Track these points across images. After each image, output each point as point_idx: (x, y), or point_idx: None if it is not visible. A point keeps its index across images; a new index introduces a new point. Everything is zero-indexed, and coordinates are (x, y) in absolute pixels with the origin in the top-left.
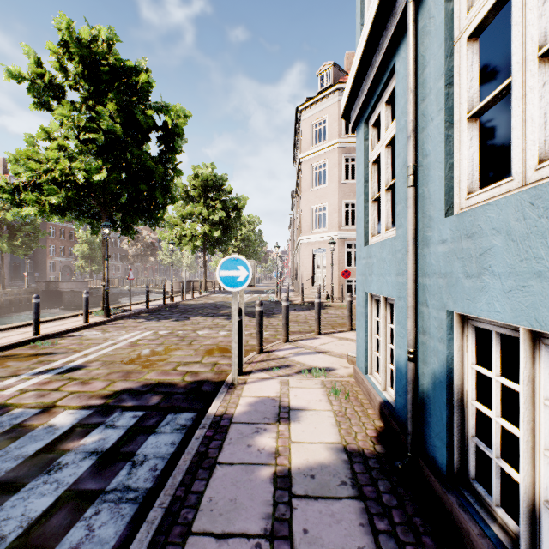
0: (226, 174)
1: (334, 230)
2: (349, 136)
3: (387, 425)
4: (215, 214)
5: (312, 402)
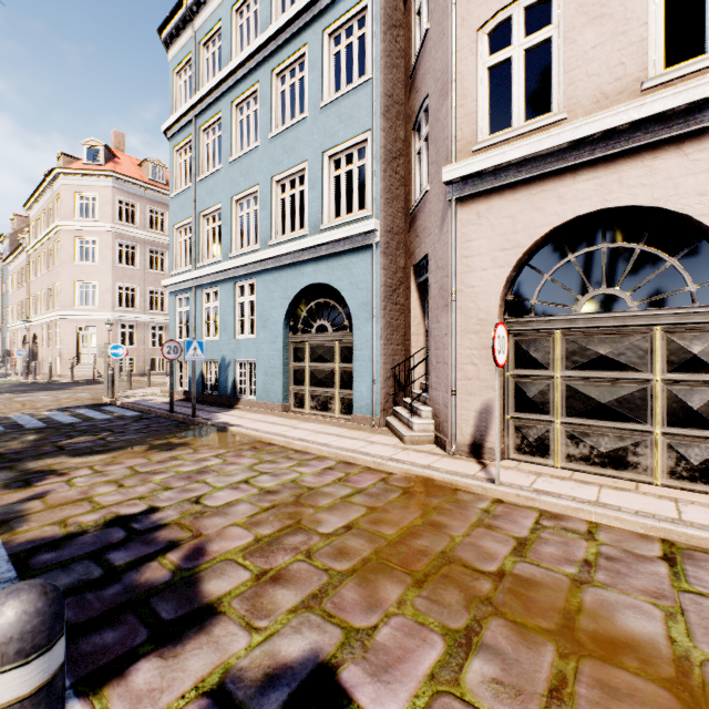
0: None
1: (107, 310)
2: (124, 224)
3: (187, 396)
4: None
5: (158, 398)
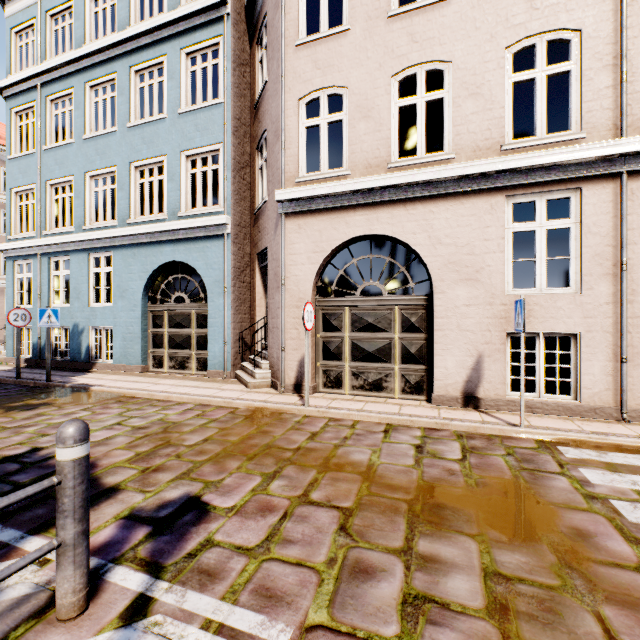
0: None
1: None
2: None
3: (30, 363)
4: None
5: None
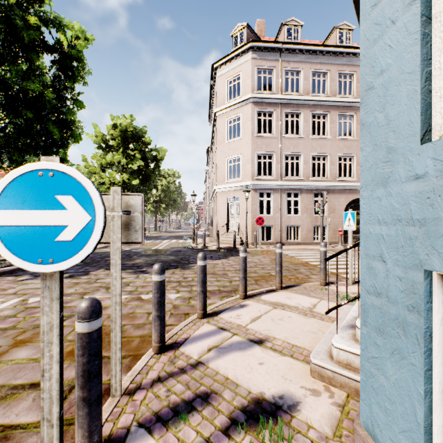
0: (146, 126)
1: (247, 179)
2: (261, 92)
3: None
4: (134, 162)
5: None
